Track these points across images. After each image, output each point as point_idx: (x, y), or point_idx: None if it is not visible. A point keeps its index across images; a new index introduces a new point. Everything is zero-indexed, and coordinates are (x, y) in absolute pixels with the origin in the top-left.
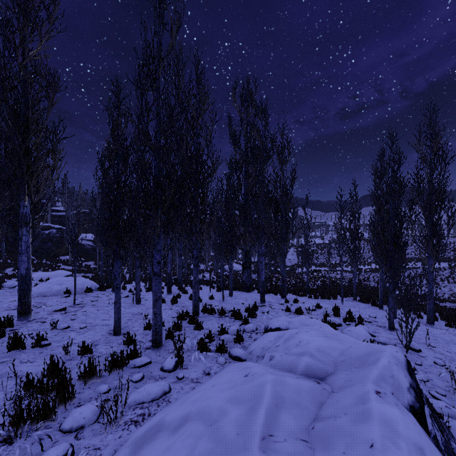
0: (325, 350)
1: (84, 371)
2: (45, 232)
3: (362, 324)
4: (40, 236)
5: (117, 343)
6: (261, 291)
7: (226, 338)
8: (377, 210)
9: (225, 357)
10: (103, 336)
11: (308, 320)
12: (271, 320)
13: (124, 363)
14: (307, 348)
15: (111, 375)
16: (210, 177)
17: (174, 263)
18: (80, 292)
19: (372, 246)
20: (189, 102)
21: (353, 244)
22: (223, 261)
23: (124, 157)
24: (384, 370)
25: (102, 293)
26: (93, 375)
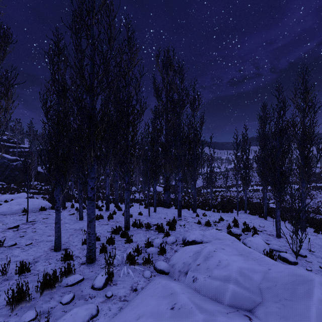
0: (246, 273)
1: (11, 298)
2: (13, 164)
3: (257, 234)
4: (10, 167)
5: (55, 259)
6: (178, 208)
7: (151, 250)
8: (263, 147)
9: (151, 270)
10: (45, 252)
11: (218, 234)
12: (187, 232)
13: (57, 282)
14: (229, 271)
15: (42, 296)
16: (138, 118)
17: (113, 186)
18: (36, 210)
19: (259, 173)
20: (121, 58)
21: (244, 171)
22: (149, 185)
23: (63, 97)
24: (321, 306)
25: (53, 211)
26: (22, 299)
